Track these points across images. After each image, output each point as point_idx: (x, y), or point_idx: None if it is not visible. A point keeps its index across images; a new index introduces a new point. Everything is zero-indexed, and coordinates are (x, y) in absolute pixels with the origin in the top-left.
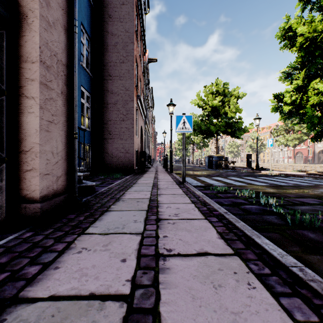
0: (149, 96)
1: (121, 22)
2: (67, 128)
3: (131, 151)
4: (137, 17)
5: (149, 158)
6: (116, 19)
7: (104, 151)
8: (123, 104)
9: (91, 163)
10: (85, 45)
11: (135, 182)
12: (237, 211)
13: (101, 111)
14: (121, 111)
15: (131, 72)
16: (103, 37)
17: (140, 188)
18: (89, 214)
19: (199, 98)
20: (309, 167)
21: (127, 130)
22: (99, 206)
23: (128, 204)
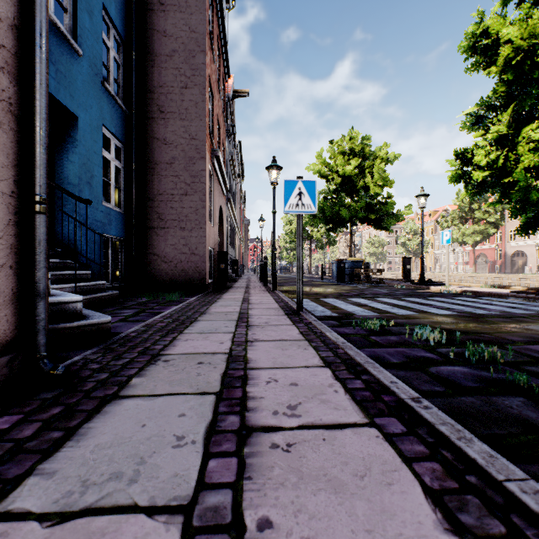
0: (236, 156)
1: (182, 14)
2: (15, 186)
3: (201, 251)
4: (212, 10)
5: (234, 264)
6: (173, 7)
7: (149, 251)
8: (186, 165)
9: (124, 273)
10: (111, 49)
11: (204, 312)
12: (429, 385)
13: (144, 177)
14: (183, 177)
15: (201, 106)
16: (148, 39)
17: (212, 325)
18: (61, 411)
19: (320, 162)
20: (499, 279)
21: (194, 212)
22: (101, 379)
23: (175, 371)
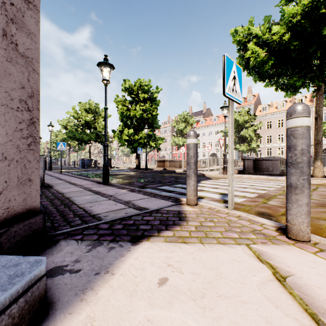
0: None
1: None
2: None
3: None
4: None
5: None
6: None
7: None
8: None
9: None
10: None
11: None
12: None
13: None
14: None
15: None
16: None
17: None
18: None
19: (74, 111)
20: (154, 166)
21: None
22: None
23: None
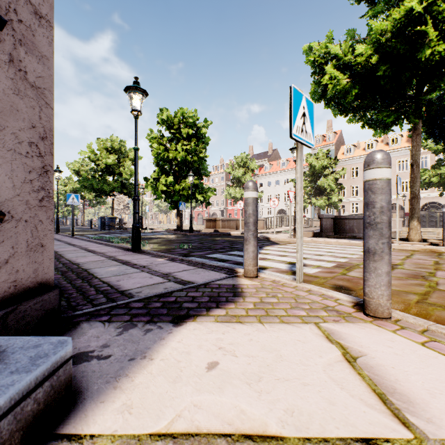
0: None
1: None
2: None
3: None
4: None
5: None
6: None
7: None
8: None
9: None
10: None
11: None
12: None
13: None
14: None
15: None
16: None
17: None
18: None
19: (90, 150)
20: (202, 227)
21: None
22: None
23: None
